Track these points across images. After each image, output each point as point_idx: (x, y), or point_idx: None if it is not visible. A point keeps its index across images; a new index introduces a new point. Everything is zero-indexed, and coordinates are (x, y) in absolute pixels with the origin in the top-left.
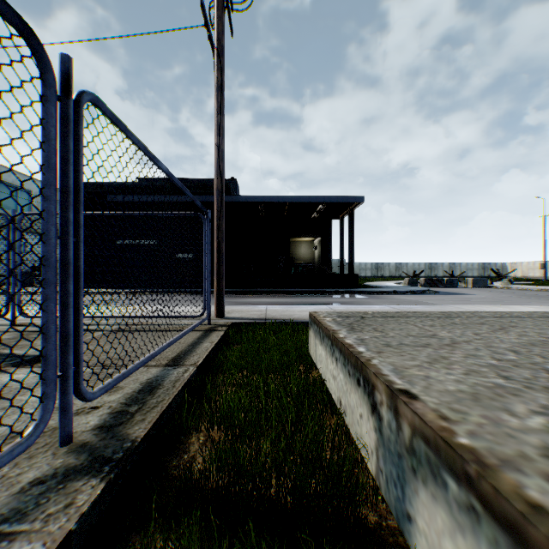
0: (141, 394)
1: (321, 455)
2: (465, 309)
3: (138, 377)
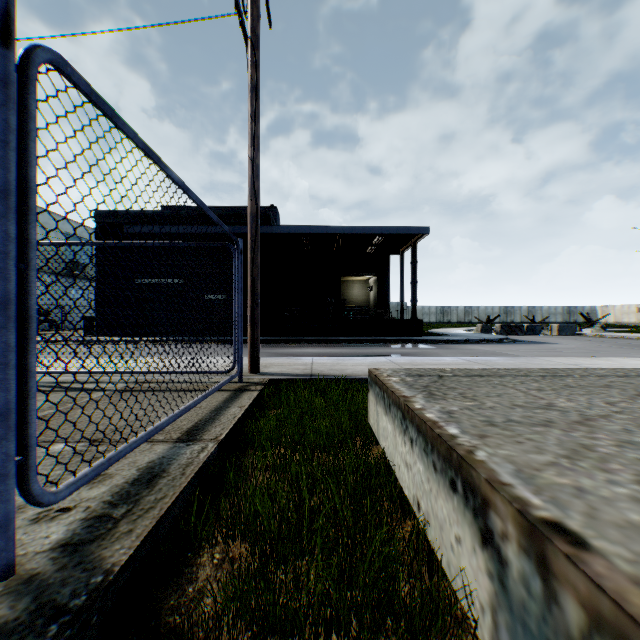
0: (135, 486)
1: (393, 592)
2: (557, 362)
3: (137, 458)
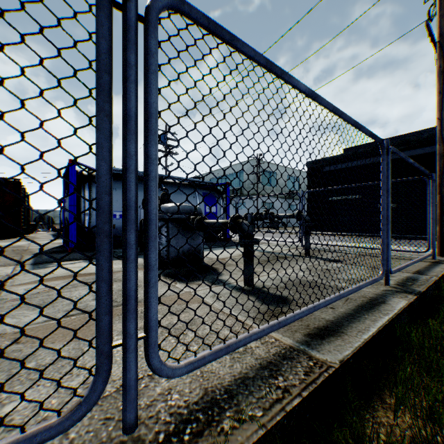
0: (407, 280)
1: None
2: None
3: (398, 274)
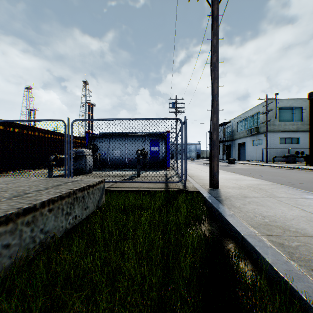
0: None
1: None
2: None
3: None
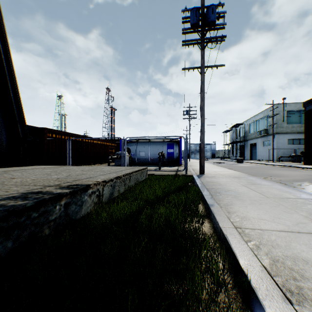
0: None
1: None
2: None
3: None
